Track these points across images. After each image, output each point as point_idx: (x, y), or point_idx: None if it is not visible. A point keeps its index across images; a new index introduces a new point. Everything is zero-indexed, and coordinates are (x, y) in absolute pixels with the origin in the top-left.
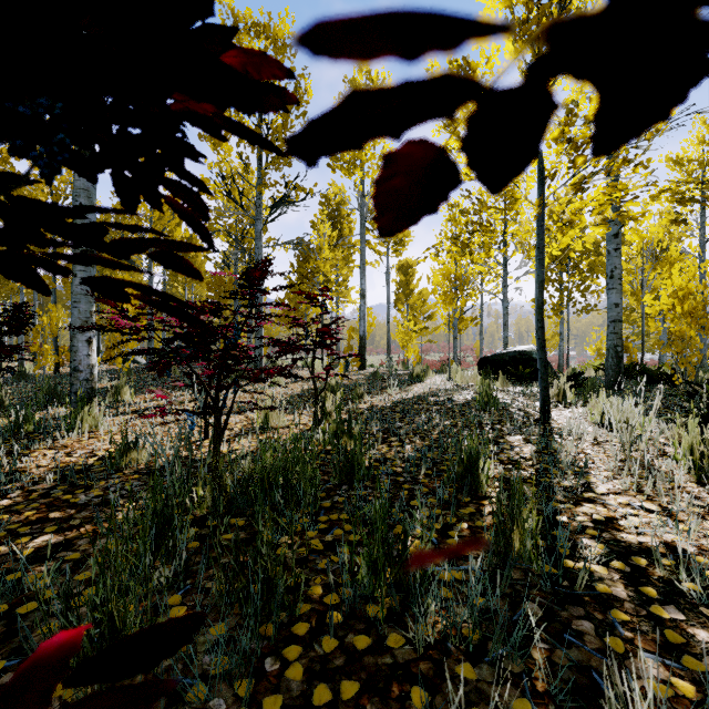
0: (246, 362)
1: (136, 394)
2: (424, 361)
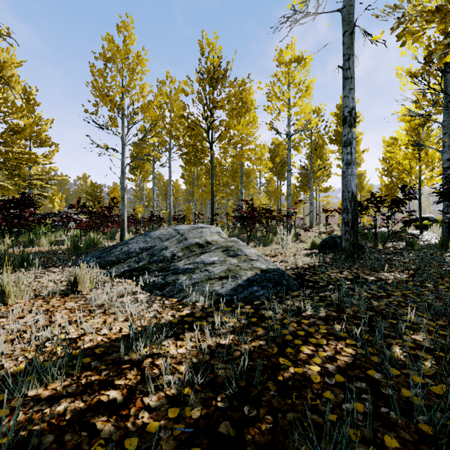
0: None
1: None
2: None
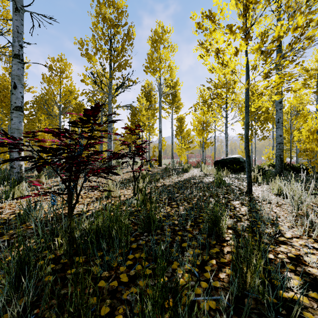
0: (83, 165)
1: (49, 179)
2: (189, 162)
